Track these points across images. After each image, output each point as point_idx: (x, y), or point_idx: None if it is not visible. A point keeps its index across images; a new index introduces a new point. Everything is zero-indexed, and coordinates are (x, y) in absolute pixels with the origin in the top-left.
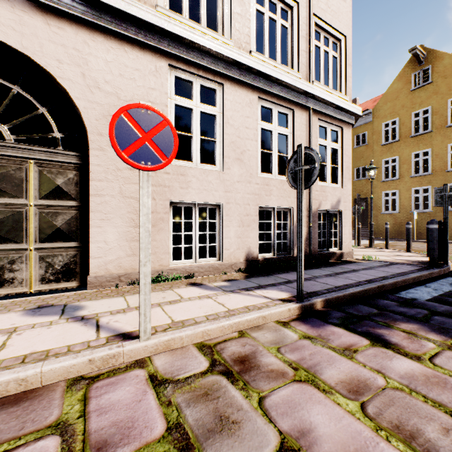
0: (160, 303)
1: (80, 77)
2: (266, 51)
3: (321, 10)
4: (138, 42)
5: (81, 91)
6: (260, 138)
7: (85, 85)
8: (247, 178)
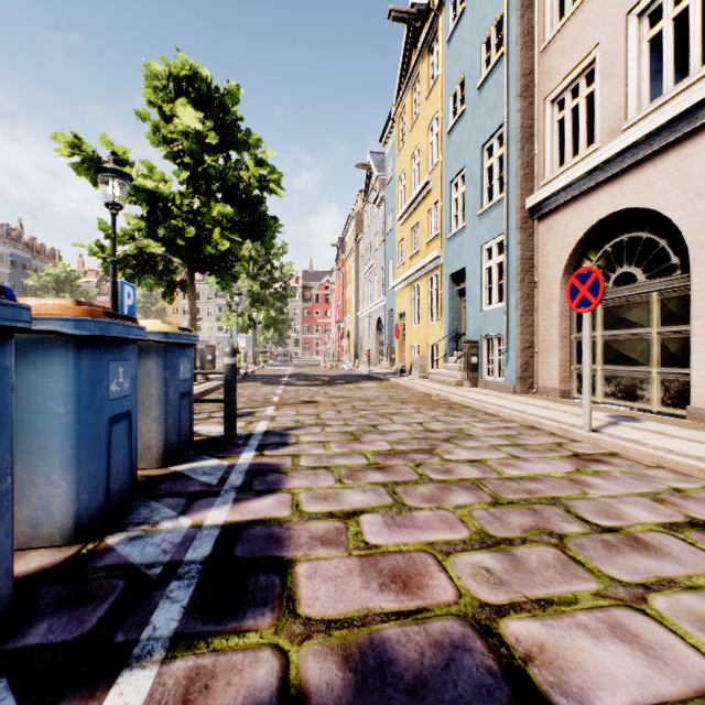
0: (683, 437)
1: (681, 196)
2: None
3: None
4: None
5: (682, 211)
6: None
7: (685, 202)
8: None
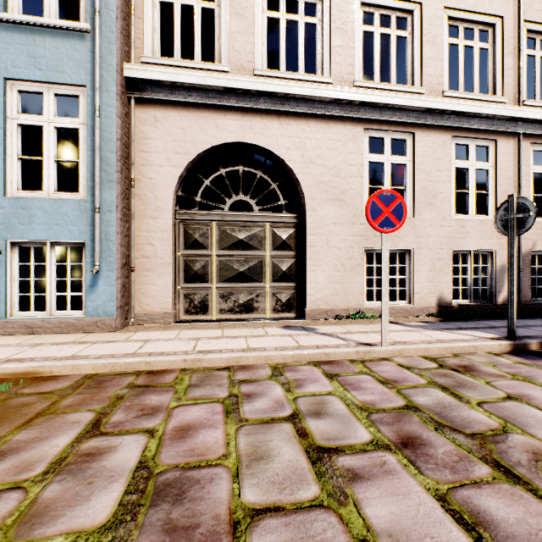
0: (373, 331)
1: (300, 157)
2: (460, 83)
3: (536, 12)
4: (340, 117)
5: (301, 167)
6: (453, 179)
7: (303, 162)
8: (439, 221)
